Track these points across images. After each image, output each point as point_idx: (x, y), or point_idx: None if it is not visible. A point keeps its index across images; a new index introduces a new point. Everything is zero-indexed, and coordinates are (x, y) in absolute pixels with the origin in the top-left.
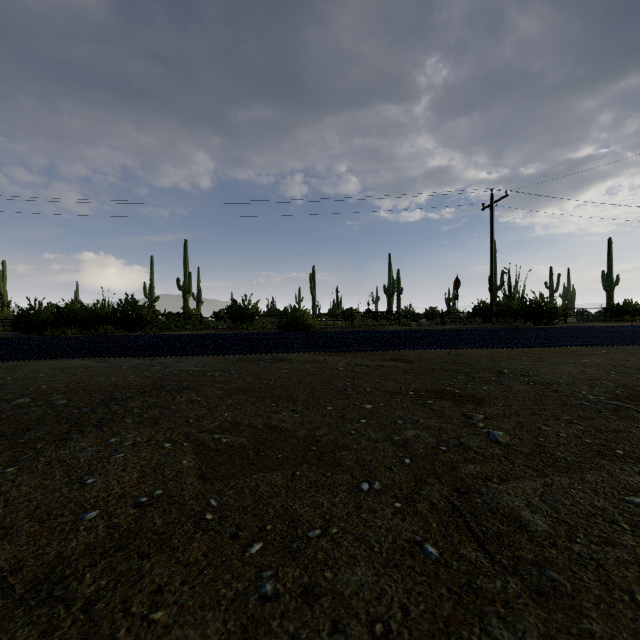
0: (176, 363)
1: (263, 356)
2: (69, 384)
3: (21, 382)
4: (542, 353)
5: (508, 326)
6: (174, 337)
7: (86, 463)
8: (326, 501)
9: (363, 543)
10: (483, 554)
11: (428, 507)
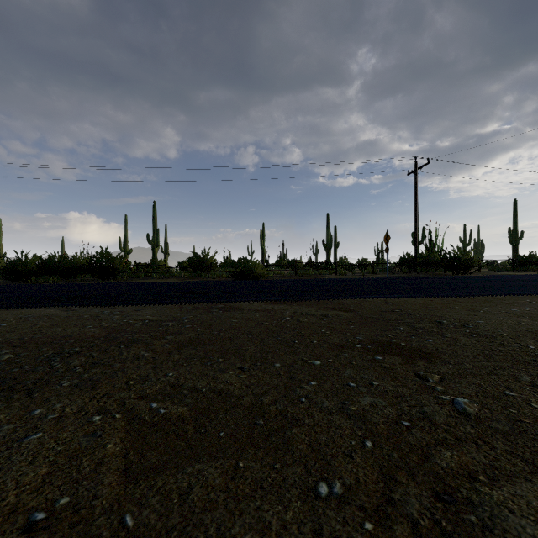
0: (135, 312)
1: (216, 304)
2: (24, 336)
3: None
4: (471, 302)
5: (430, 275)
6: (140, 285)
7: None
8: (275, 519)
9: None
10: None
11: (409, 531)
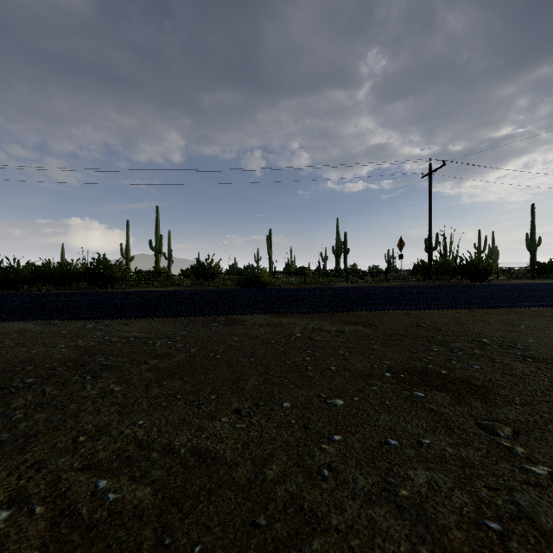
0: (122, 326)
1: (216, 317)
2: None
3: None
4: (505, 314)
5: (446, 283)
6: (138, 294)
7: None
8: None
9: None
10: None
11: None
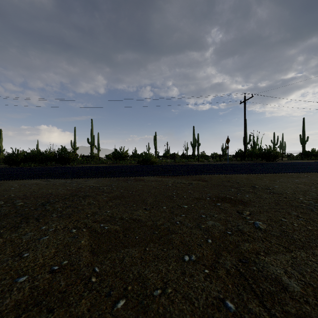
0: (84, 182)
1: (130, 178)
2: (26, 193)
3: (1, 192)
4: (273, 176)
5: (253, 162)
6: (85, 168)
7: (26, 242)
8: (164, 268)
9: (187, 300)
10: (263, 308)
11: (225, 273)
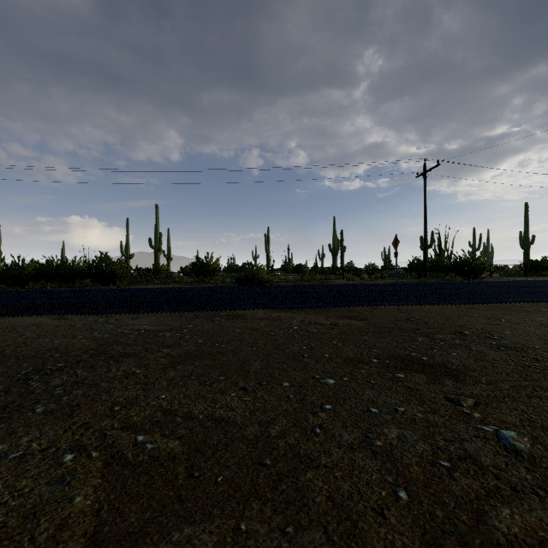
0: (131, 320)
1: (219, 312)
2: (6, 348)
3: None
4: (490, 309)
5: (440, 280)
6: (140, 291)
7: None
8: None
9: None
10: None
11: None
